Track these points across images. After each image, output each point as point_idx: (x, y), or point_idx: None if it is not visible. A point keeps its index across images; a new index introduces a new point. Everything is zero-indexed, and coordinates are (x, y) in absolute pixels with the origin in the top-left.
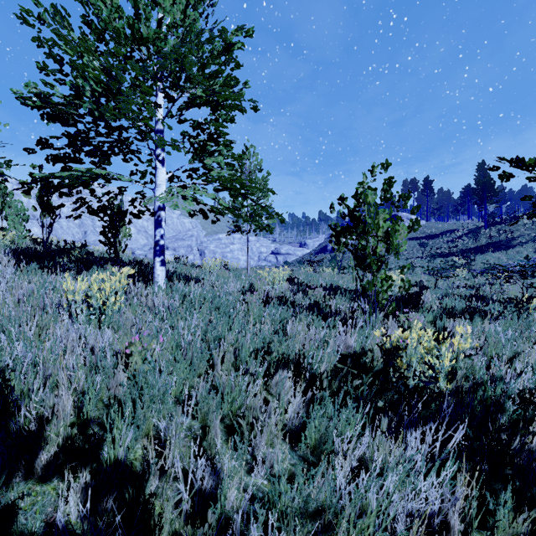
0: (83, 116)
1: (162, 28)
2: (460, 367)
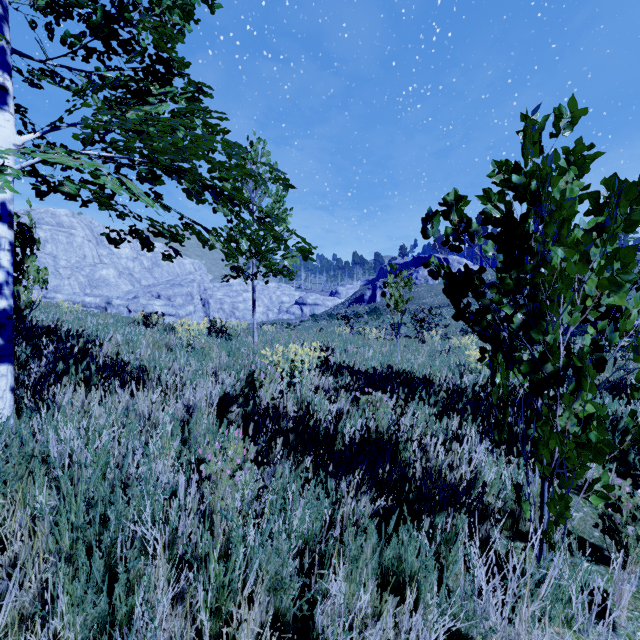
0: None
1: None
2: None
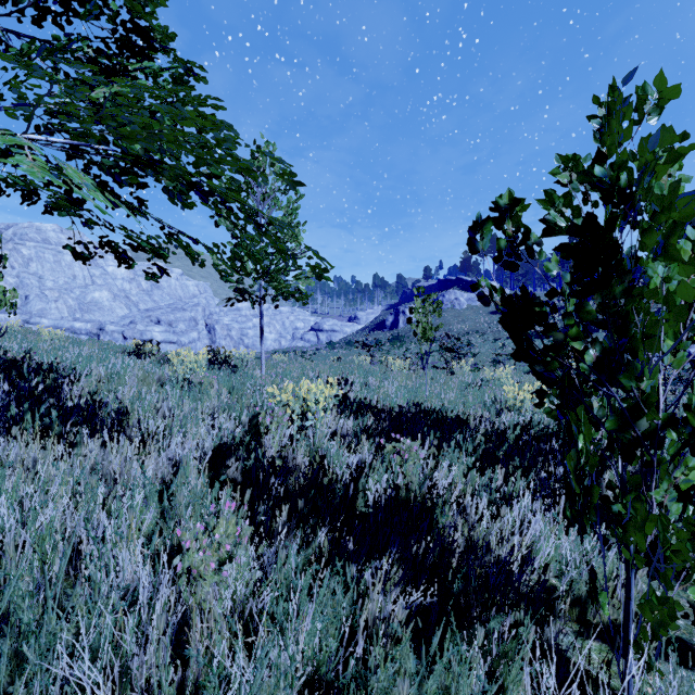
0: None
1: None
2: None
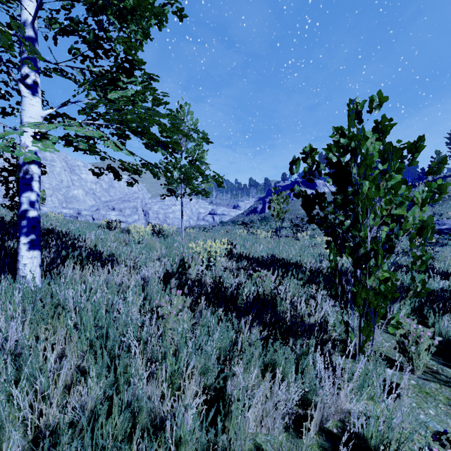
0: None
1: None
2: None
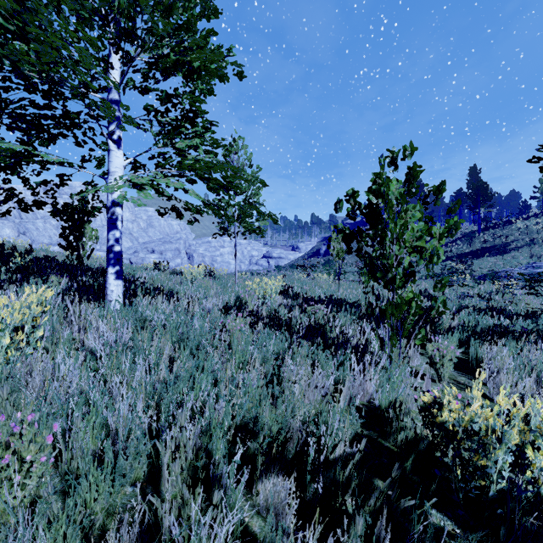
0: None
1: None
2: None
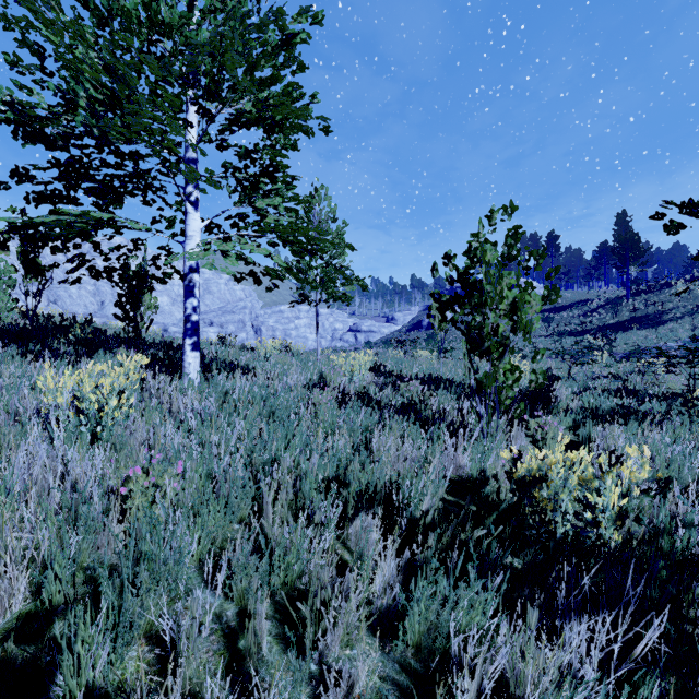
0: (77, 136)
1: (193, 13)
2: (632, 507)
